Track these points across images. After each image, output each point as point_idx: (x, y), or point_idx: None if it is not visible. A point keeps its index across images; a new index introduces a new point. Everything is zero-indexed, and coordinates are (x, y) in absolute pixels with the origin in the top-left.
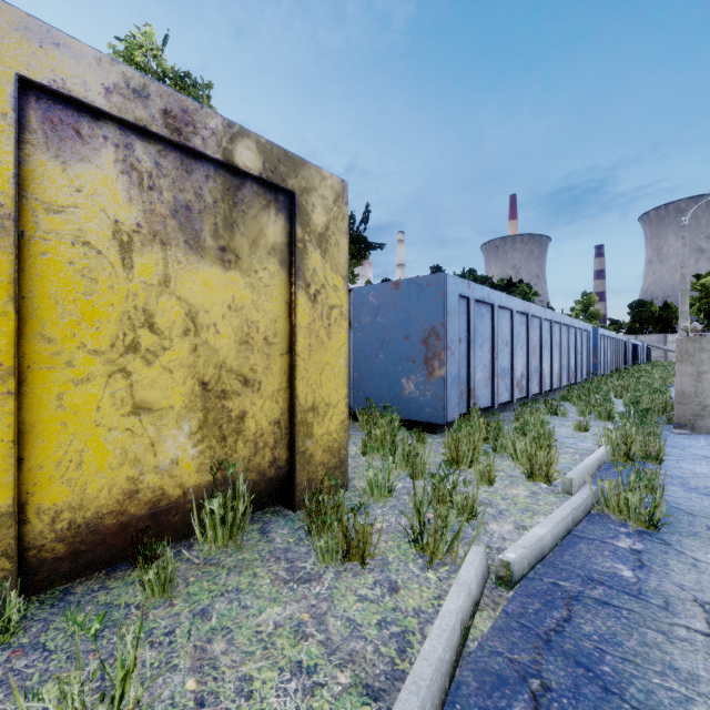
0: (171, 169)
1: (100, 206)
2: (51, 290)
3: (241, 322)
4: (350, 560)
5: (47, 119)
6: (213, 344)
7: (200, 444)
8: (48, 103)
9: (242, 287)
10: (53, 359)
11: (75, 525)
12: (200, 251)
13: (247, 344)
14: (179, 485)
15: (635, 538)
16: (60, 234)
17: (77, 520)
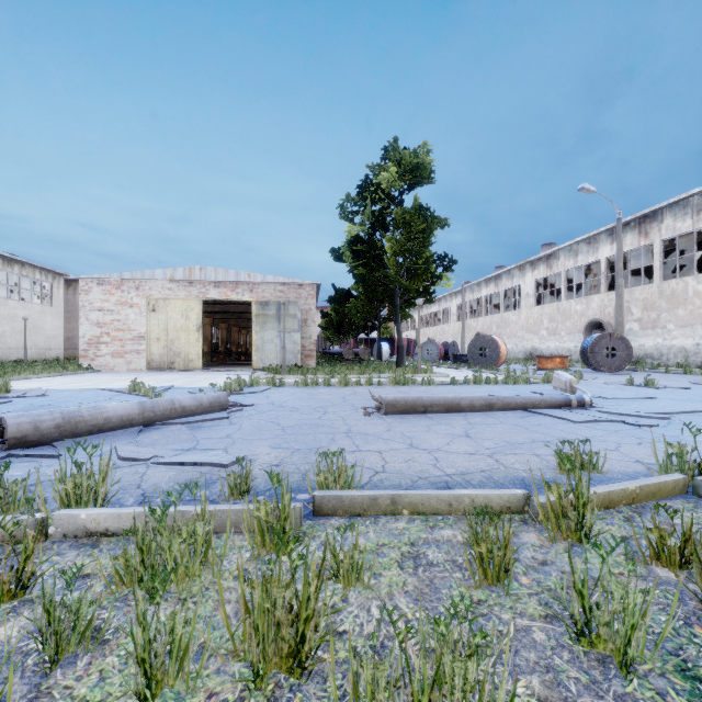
0: None
1: None
2: None
3: None
4: (680, 568)
5: None
6: None
7: None
8: None
9: None
10: None
11: None
12: None
13: None
14: None
15: None
16: None
17: None
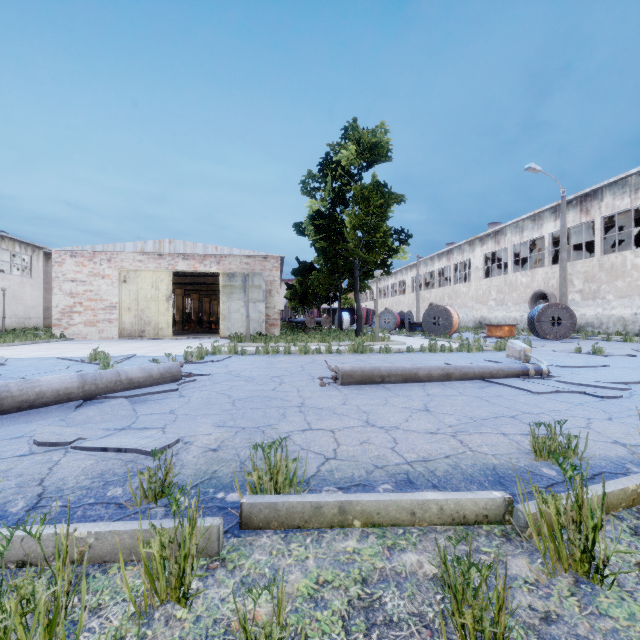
0: None
1: None
2: None
3: None
4: None
5: None
6: None
7: None
8: None
9: None
10: None
11: None
12: None
13: None
14: None
15: (316, 491)
16: None
17: None
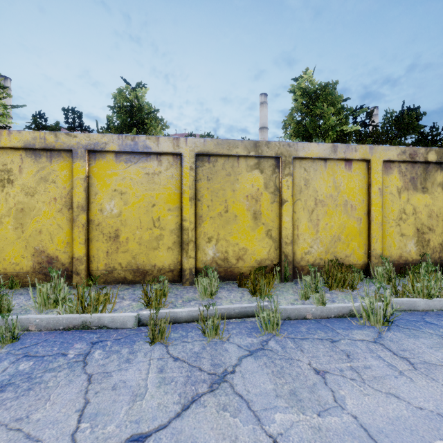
0: (409, 168)
1: (394, 184)
2: (385, 206)
3: (428, 210)
4: None
5: (385, 167)
6: (420, 217)
7: (416, 247)
8: (385, 163)
9: (428, 199)
10: (386, 222)
11: (389, 261)
12: (416, 190)
13: (430, 217)
14: (411, 257)
15: None
16: (387, 192)
17: (390, 260)
